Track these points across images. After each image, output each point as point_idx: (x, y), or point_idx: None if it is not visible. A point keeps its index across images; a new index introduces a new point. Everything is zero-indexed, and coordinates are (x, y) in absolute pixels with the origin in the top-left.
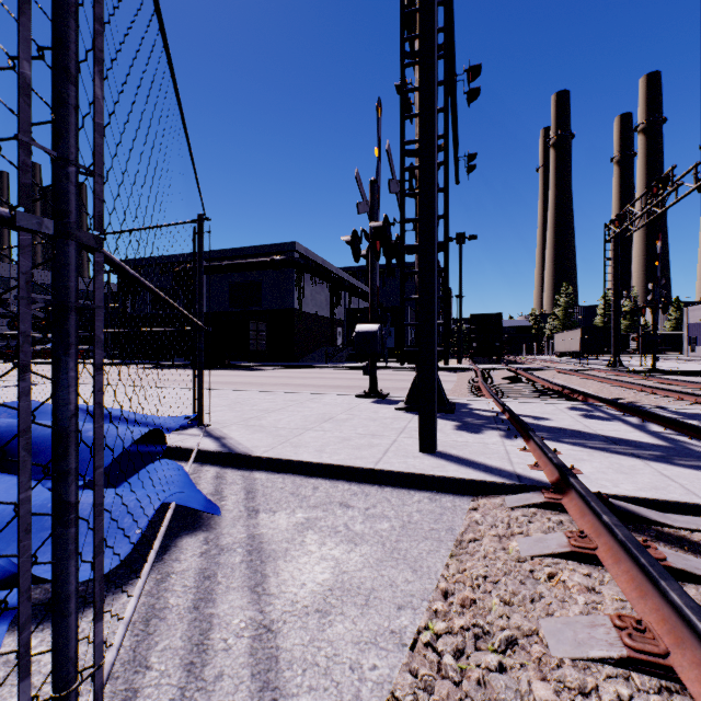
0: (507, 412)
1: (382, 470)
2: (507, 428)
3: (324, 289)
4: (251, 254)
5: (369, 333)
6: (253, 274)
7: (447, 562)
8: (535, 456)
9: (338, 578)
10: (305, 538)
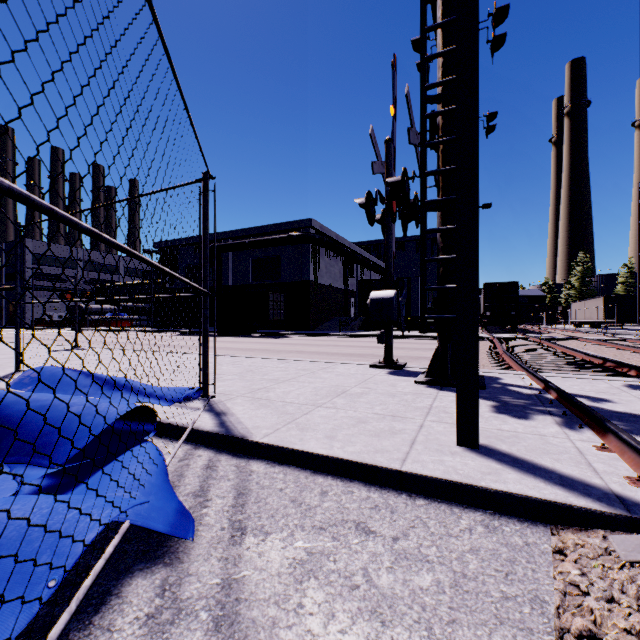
0: (554, 390)
1: (412, 473)
2: (563, 413)
3: (338, 262)
4: (271, 232)
5: (385, 300)
6: (273, 250)
7: None
8: (626, 460)
9: None
10: (303, 597)
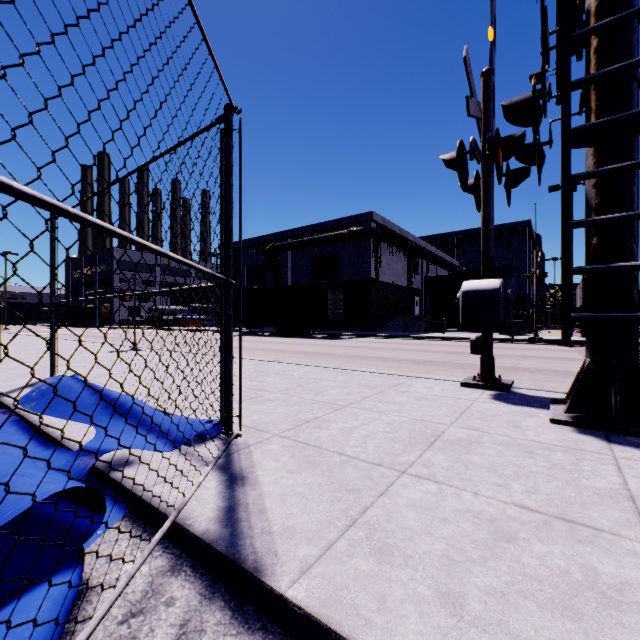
0: None
1: None
2: None
3: (401, 258)
4: (330, 228)
5: (485, 292)
6: (332, 247)
7: None
8: None
9: None
10: None
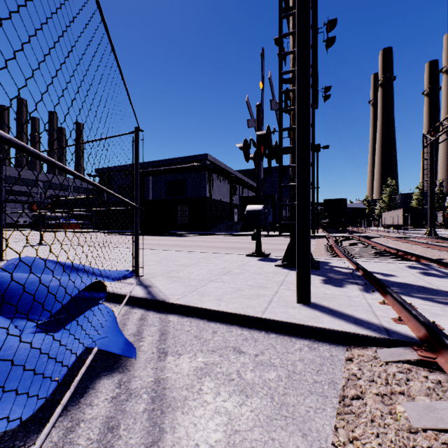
0: (361, 269)
1: (268, 319)
2: (364, 283)
3: (226, 184)
4: (179, 162)
5: (256, 211)
6: (180, 175)
7: (335, 425)
8: (394, 309)
9: (230, 440)
10: (202, 385)
